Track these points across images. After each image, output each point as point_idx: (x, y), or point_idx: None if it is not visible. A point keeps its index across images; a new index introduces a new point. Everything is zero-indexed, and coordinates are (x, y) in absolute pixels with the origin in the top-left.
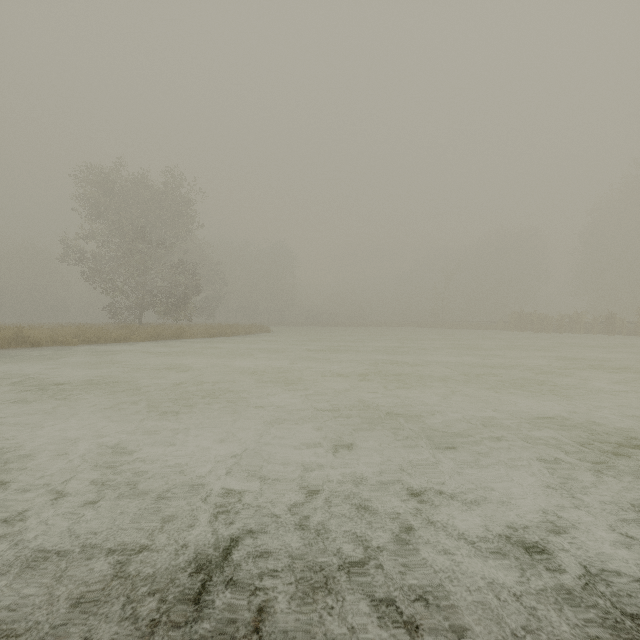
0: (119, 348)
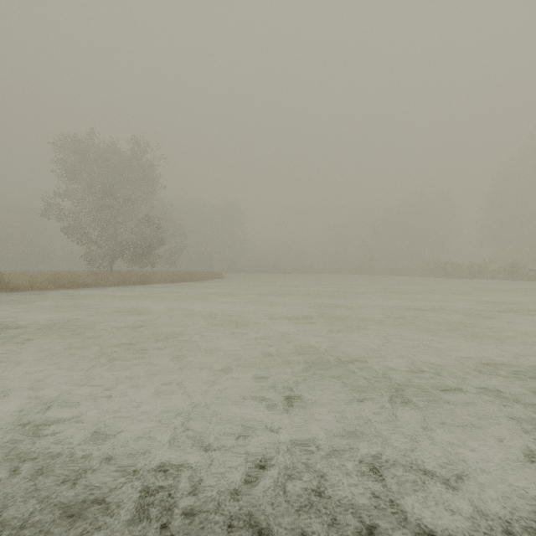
0: (89, 292)
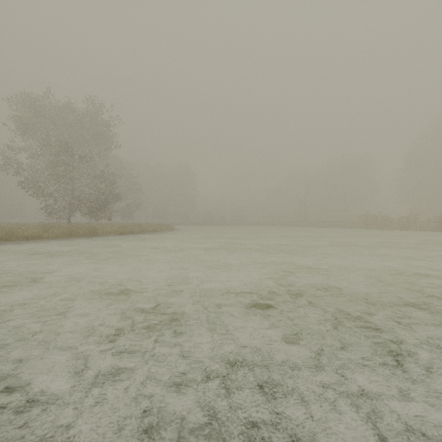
0: (19, 246)
